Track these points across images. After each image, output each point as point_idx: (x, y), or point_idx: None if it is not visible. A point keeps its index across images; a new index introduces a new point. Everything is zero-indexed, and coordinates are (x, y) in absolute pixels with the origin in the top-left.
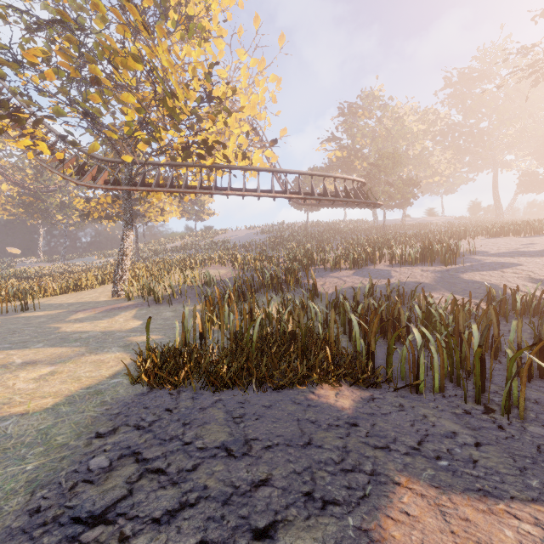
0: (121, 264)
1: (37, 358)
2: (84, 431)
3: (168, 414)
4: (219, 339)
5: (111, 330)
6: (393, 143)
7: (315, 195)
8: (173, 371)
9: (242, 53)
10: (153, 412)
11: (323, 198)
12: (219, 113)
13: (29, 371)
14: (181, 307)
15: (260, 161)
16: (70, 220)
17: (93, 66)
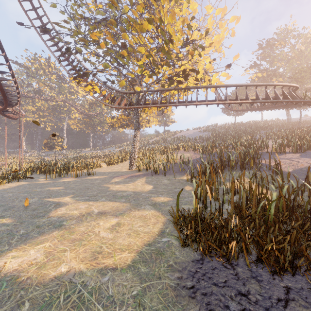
0: (133, 150)
1: (105, 209)
2: (175, 310)
3: (247, 302)
4: (217, 205)
5: (137, 191)
6: (305, 61)
7: (260, 99)
8: (216, 240)
9: (209, 7)
10: (228, 294)
11: (268, 101)
12: (196, 50)
13: (104, 221)
14: (172, 177)
15: (217, 81)
16: (103, 129)
17: (124, 34)
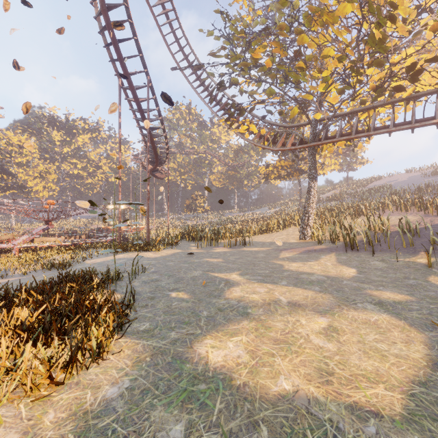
0: (307, 212)
1: (296, 299)
2: None
3: None
4: None
5: (332, 275)
6: None
7: None
8: None
9: None
10: None
11: None
12: None
13: (305, 318)
14: (388, 257)
15: None
16: (252, 183)
17: (300, 37)
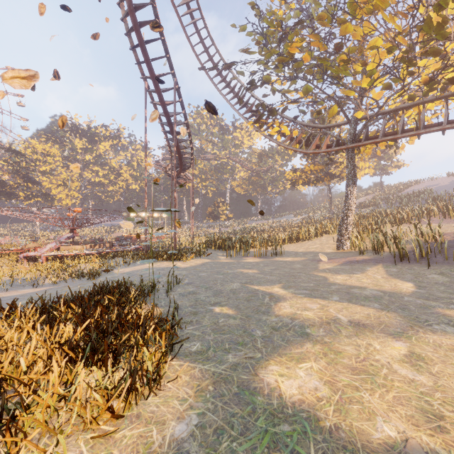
0: (345, 219)
1: (357, 318)
2: None
3: None
4: None
5: (388, 290)
6: None
7: None
8: None
9: None
10: None
11: None
12: None
13: (378, 341)
14: (447, 269)
15: None
16: (277, 189)
17: (344, 27)
